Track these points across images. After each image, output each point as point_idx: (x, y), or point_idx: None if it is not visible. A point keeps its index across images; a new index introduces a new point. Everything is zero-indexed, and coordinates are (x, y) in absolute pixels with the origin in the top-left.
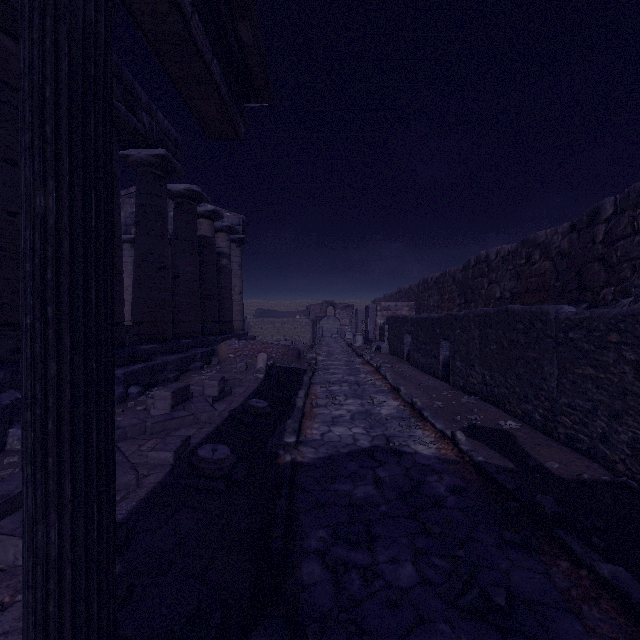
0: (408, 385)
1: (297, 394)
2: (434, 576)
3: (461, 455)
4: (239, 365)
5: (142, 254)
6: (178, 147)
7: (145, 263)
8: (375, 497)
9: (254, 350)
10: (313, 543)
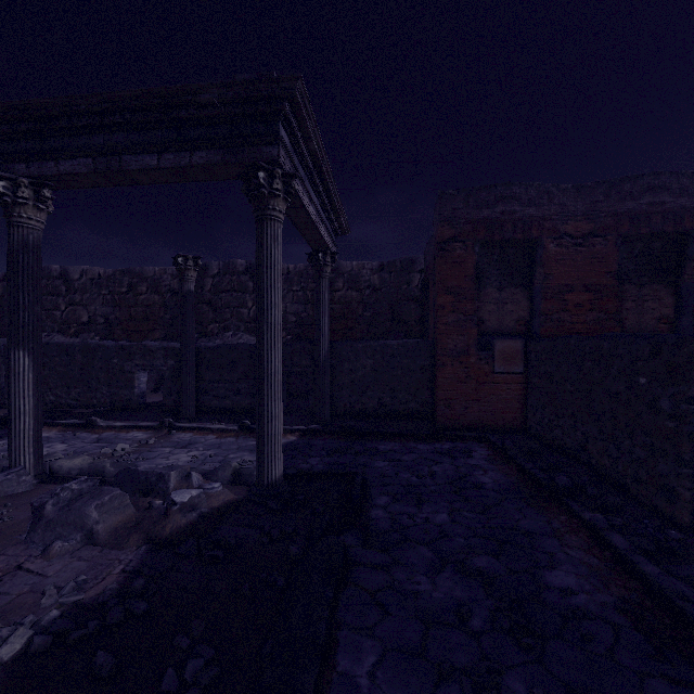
0: None
1: None
2: None
3: None
4: None
5: None
6: None
7: None
8: None
9: None
10: None
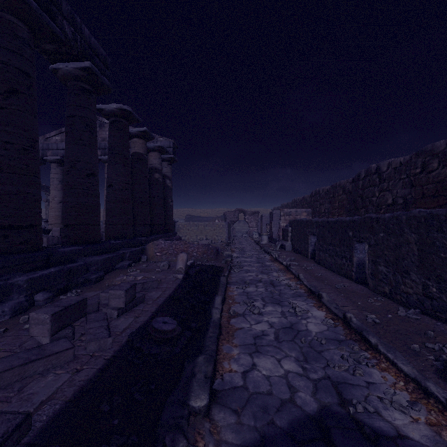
0: (325, 288)
1: (213, 300)
2: None
3: None
4: (162, 264)
5: (70, 161)
6: (107, 66)
7: (73, 170)
8: None
9: (177, 249)
10: None
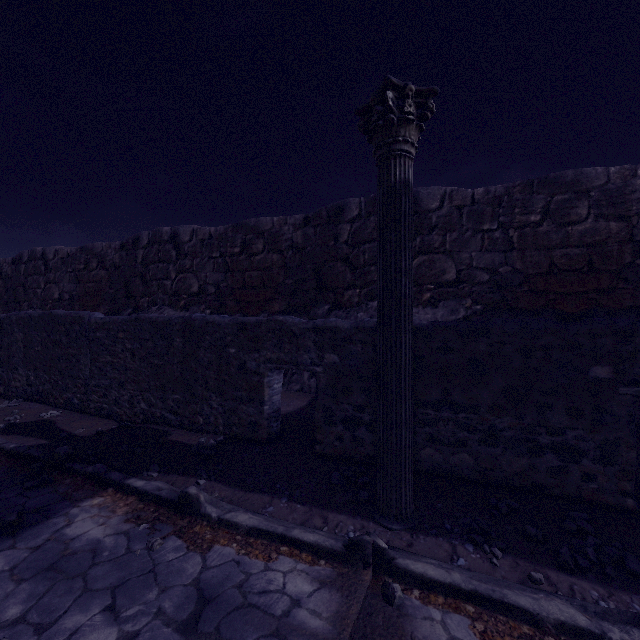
0: None
1: None
2: None
3: None
4: None
5: None
6: None
7: None
8: None
9: None
10: None
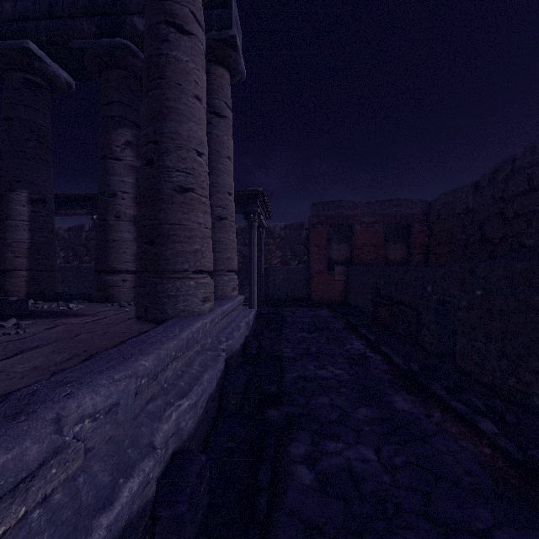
0: None
1: None
2: None
3: None
4: None
5: None
6: None
7: None
8: None
9: None
10: None
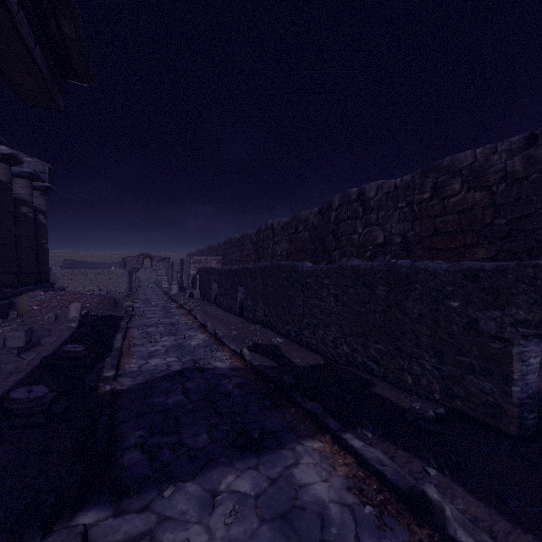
0: (214, 322)
1: (115, 337)
2: (220, 436)
3: (246, 364)
4: (47, 316)
5: None
6: None
7: None
8: (183, 401)
9: (64, 301)
10: (133, 440)
